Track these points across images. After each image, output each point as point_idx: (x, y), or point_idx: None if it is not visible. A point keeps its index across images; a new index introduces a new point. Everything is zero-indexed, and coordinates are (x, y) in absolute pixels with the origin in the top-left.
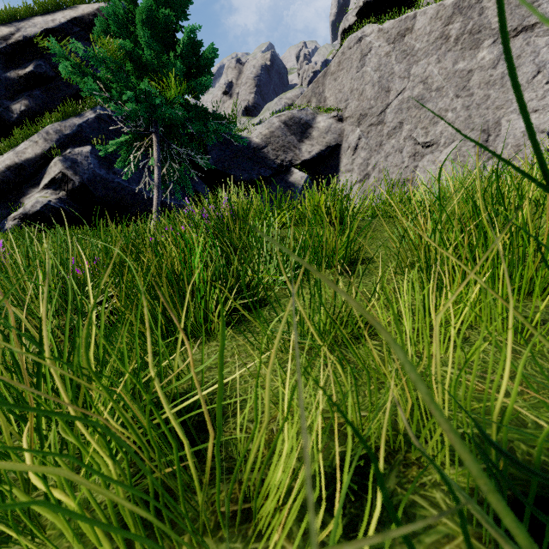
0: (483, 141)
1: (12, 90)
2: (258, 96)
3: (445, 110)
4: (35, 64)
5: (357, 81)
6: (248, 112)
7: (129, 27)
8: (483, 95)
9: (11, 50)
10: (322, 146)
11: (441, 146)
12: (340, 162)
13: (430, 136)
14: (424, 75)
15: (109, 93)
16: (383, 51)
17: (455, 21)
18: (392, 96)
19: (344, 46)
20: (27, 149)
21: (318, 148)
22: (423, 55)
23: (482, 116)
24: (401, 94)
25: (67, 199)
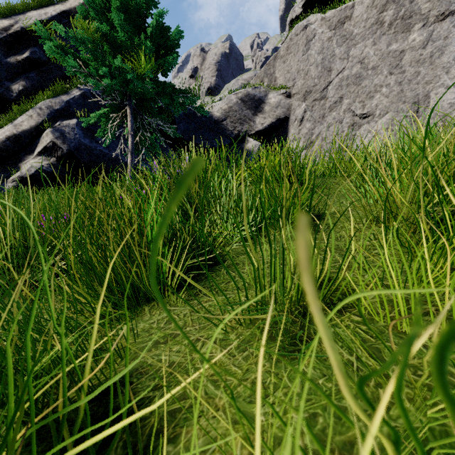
0: (414, 112)
1: (12, 73)
2: (219, 79)
3: (380, 85)
4: (31, 51)
5: (303, 62)
6: (210, 92)
7: (107, 14)
8: (414, 72)
9: (11, 39)
10: (273, 118)
11: (376, 117)
12: (289, 132)
13: (366, 109)
14: (361, 56)
15: (88, 69)
16: (326, 36)
17: (388, 9)
18: (333, 75)
19: (292, 33)
20: (24, 122)
21: (270, 121)
22: (360, 39)
23: (413, 90)
24: (341, 73)
25: (57, 164)
